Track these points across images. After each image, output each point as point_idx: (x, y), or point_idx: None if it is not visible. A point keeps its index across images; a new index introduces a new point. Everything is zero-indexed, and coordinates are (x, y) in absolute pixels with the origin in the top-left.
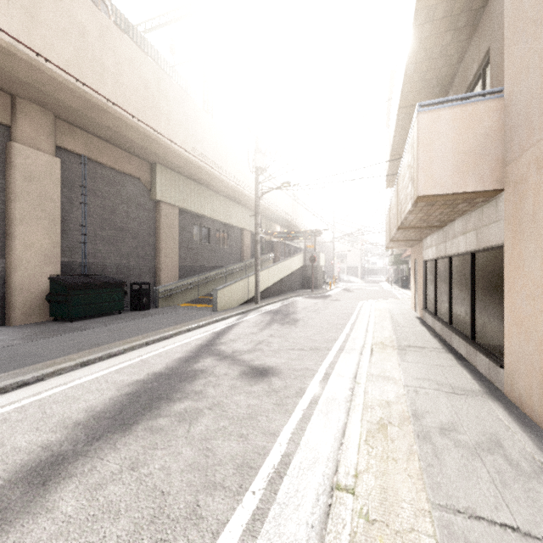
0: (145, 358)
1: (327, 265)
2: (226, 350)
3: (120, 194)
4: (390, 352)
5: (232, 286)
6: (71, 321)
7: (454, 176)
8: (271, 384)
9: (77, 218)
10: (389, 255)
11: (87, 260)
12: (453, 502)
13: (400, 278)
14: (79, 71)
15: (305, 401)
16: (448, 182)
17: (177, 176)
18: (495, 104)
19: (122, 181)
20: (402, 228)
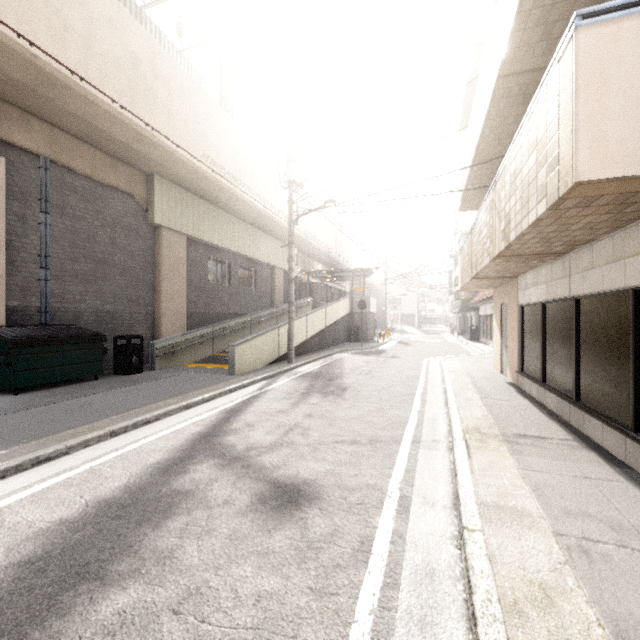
0: (99, 464)
1: (378, 313)
2: (236, 445)
3: (102, 214)
4: (497, 448)
5: (257, 340)
6: (16, 392)
7: None
8: (307, 528)
9: (34, 245)
10: (451, 301)
11: (51, 304)
12: None
13: (469, 328)
14: (23, 23)
15: (373, 580)
16: (637, 154)
17: (185, 193)
18: None
19: (105, 196)
20: (503, 256)
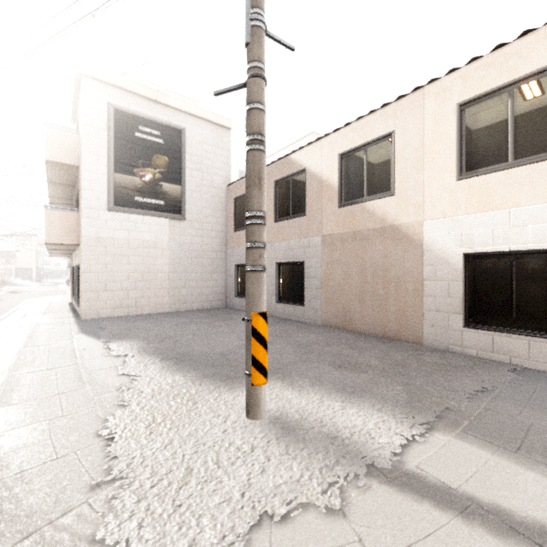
0: None
1: None
2: None
3: None
4: (37, 315)
5: None
6: None
7: (61, 237)
8: None
9: None
10: None
11: None
12: (38, 329)
13: None
14: None
15: None
16: (58, 239)
17: None
18: (76, 215)
19: None
20: (50, 249)
